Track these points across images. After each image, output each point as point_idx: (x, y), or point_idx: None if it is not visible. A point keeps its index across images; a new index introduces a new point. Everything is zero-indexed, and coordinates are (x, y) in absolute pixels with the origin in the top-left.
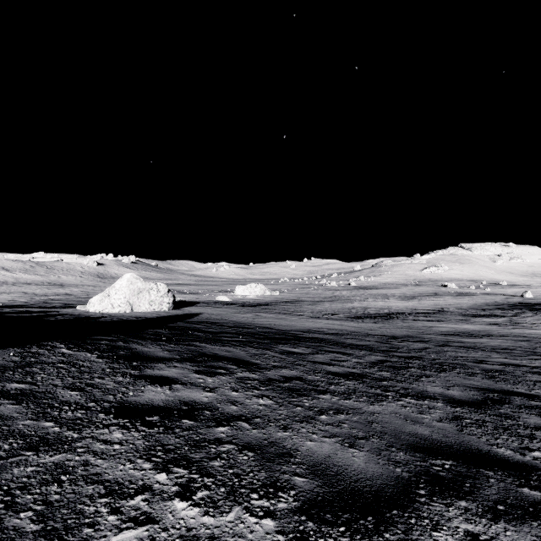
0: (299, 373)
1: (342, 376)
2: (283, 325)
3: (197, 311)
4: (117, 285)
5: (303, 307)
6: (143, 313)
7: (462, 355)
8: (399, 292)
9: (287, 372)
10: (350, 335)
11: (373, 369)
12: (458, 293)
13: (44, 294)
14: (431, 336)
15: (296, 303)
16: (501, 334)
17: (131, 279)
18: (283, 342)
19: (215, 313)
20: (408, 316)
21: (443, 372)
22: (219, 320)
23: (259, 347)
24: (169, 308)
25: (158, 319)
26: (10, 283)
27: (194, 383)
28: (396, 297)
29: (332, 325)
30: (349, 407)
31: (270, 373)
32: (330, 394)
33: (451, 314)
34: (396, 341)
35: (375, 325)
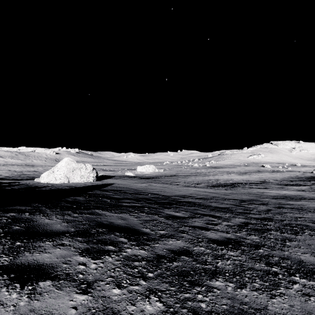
0: (185, 243)
1: (223, 244)
2: (167, 191)
3: (111, 182)
4: (58, 165)
5: (178, 179)
6: (75, 183)
7: (299, 216)
8: (236, 170)
9: (174, 243)
10: (213, 199)
11: (242, 233)
12: (272, 171)
13: (20, 171)
14: (267, 200)
15: (174, 177)
16: (311, 197)
17: (68, 161)
18: (168, 207)
19: (123, 183)
20: (245, 185)
21: (298, 234)
22: (124, 188)
23: (149, 212)
24: (93, 180)
25: (83, 187)
26: (2, 164)
27: (71, 274)
28: (235, 173)
29: (199, 192)
30: (252, 305)
31: (158, 246)
32: (222, 277)
33: (272, 184)
34: (245, 203)
35: (227, 191)
